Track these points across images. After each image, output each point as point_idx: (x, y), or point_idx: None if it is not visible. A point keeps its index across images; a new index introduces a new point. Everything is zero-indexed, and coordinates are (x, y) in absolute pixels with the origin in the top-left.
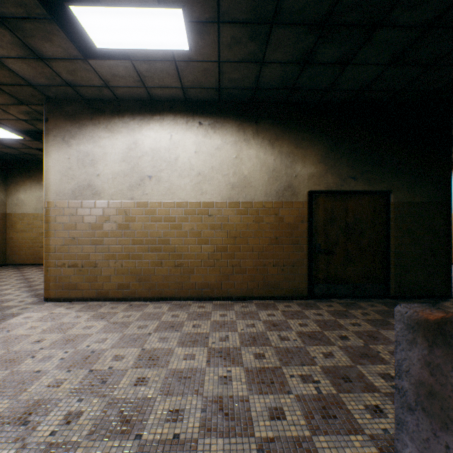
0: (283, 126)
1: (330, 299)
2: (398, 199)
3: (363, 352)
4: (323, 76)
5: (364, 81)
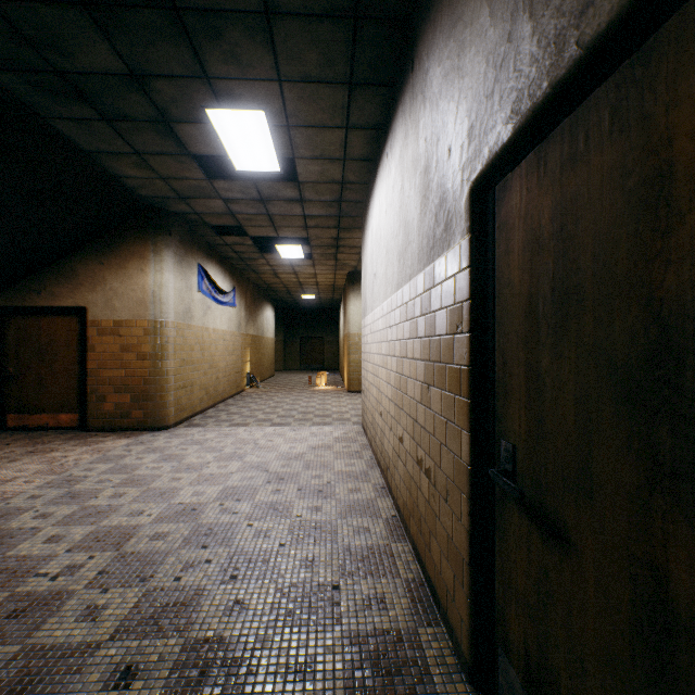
0: (434, 5)
1: None
2: None
3: (36, 689)
4: None
5: None
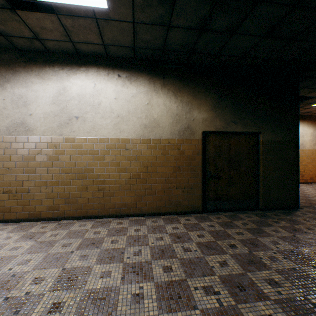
0: (184, 81)
1: (218, 212)
2: (265, 139)
3: (249, 258)
4: (215, 42)
5: (244, 49)
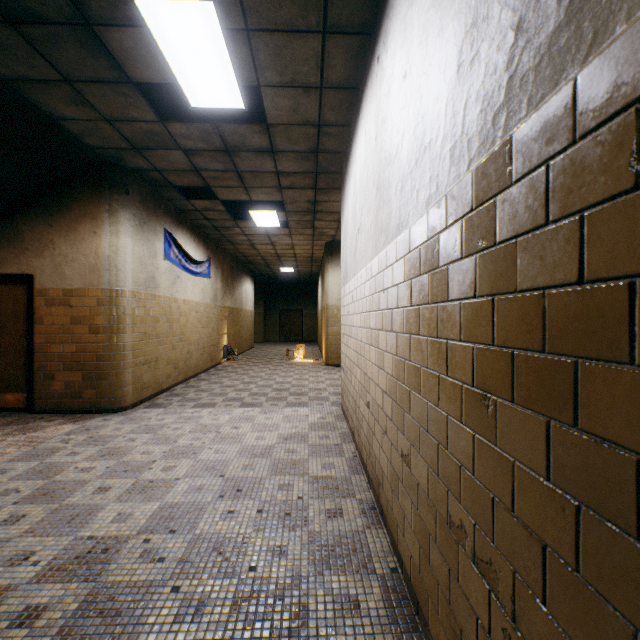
0: None
1: None
2: None
3: None
4: None
5: None
